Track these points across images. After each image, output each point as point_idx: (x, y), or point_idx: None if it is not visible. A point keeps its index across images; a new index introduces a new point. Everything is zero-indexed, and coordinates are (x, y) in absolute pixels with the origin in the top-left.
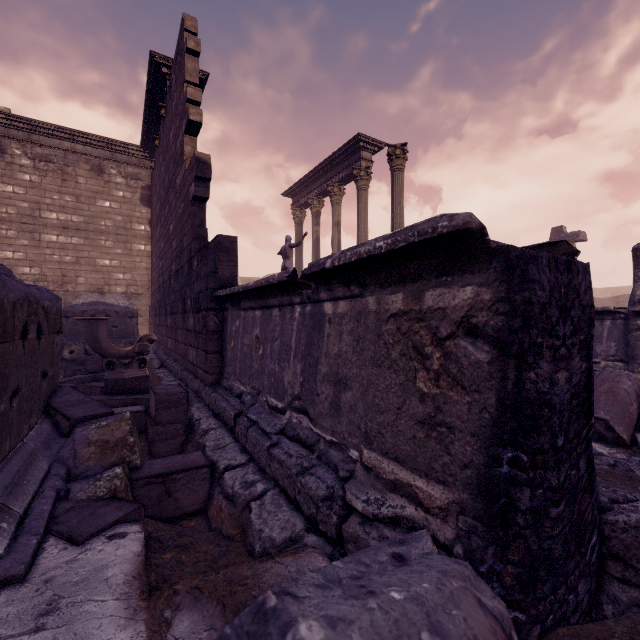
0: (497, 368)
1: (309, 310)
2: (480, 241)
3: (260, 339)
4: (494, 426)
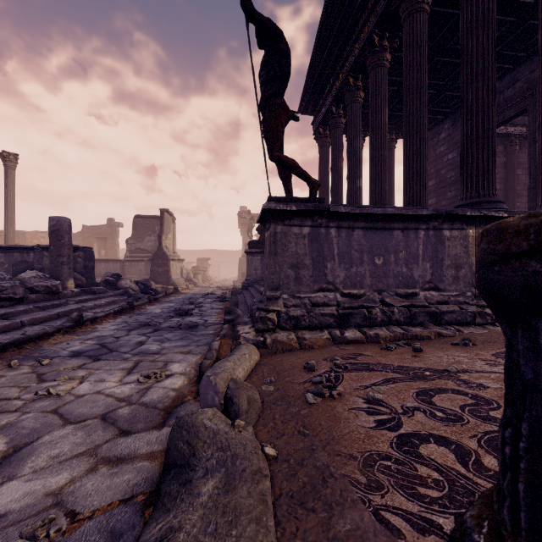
0: (83, 262)
1: (38, 254)
2: (81, 248)
3: (5, 262)
4: (82, 268)
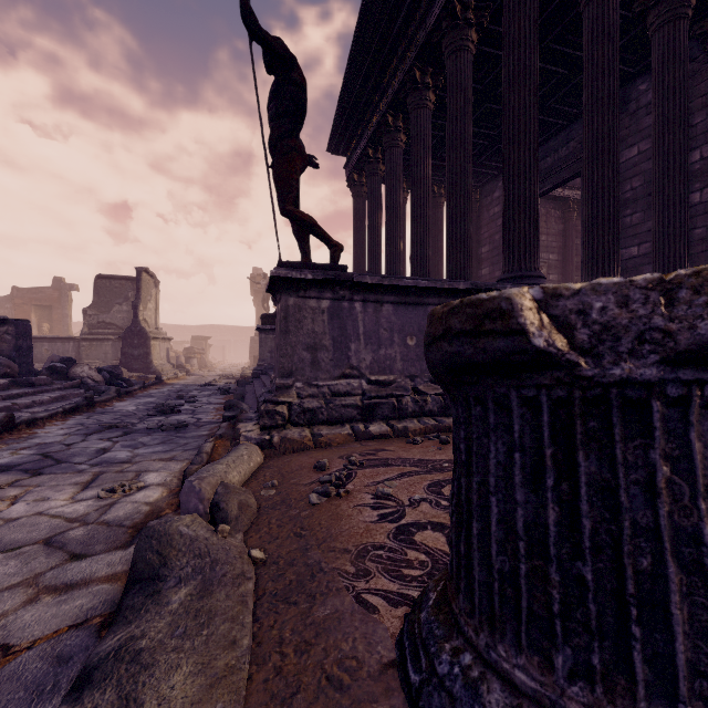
0: (13, 341)
1: None
2: (10, 321)
3: None
4: (12, 349)
